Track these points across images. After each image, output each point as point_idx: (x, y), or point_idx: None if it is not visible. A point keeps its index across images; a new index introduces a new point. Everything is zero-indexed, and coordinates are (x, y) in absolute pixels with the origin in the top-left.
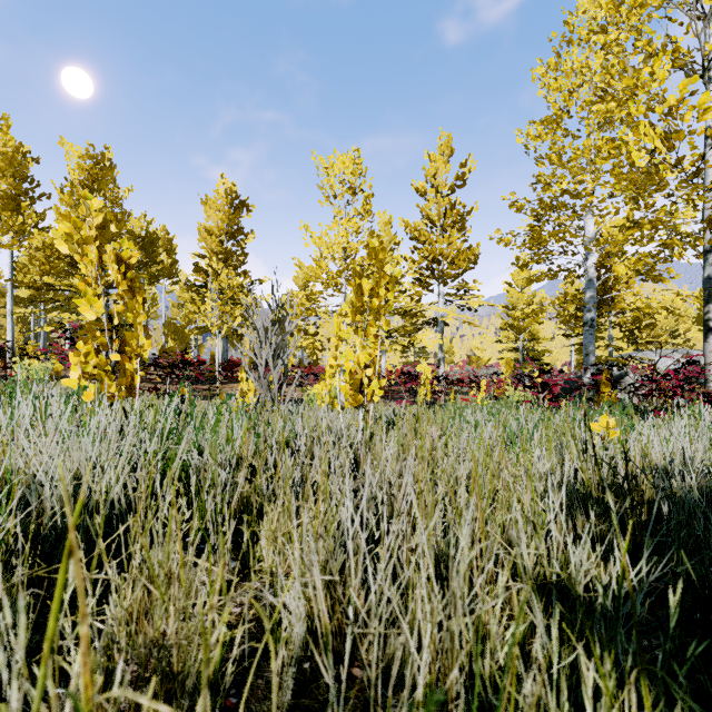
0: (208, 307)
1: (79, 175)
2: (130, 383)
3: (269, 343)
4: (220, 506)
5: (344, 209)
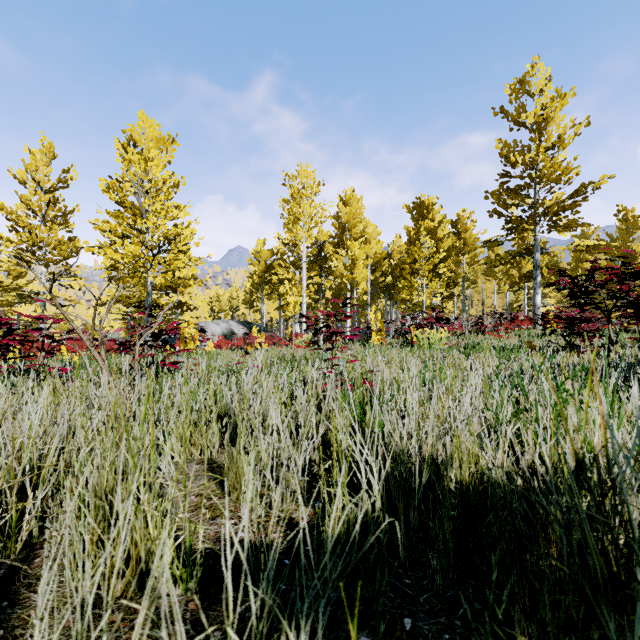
0: None
1: None
2: None
3: None
4: None
5: None
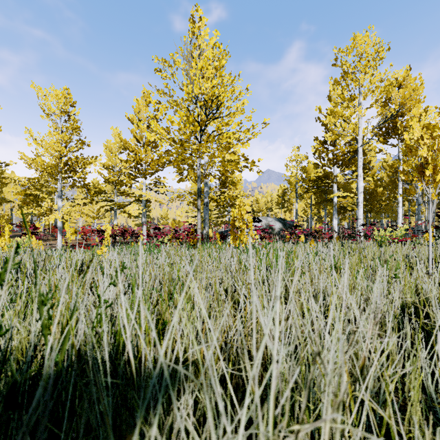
0: None
1: None
2: None
3: None
4: None
5: (60, 125)
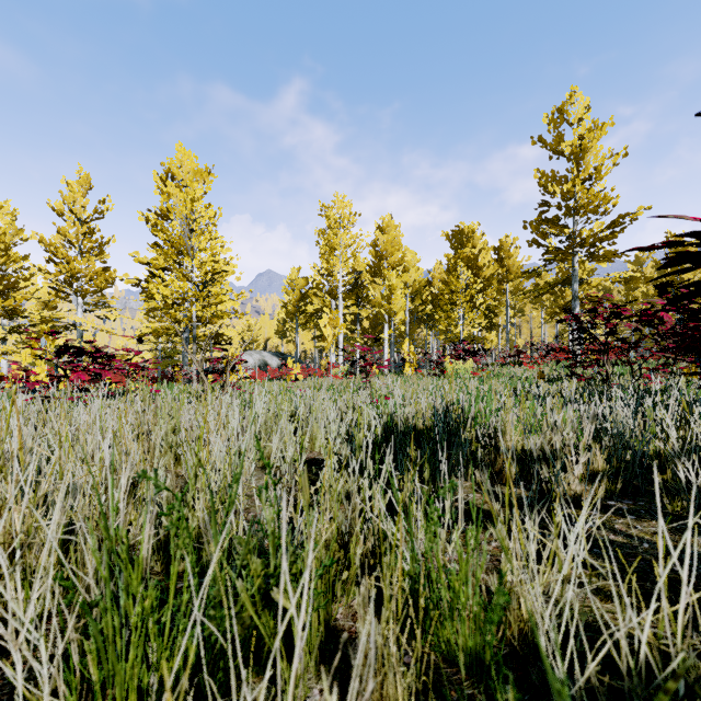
0: None
1: None
2: None
3: None
4: None
5: None
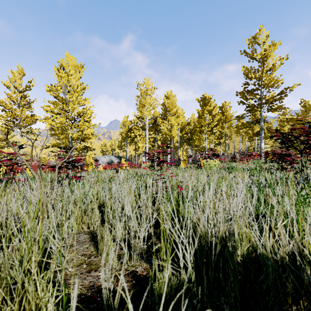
0: None
1: None
2: None
3: None
4: None
5: None
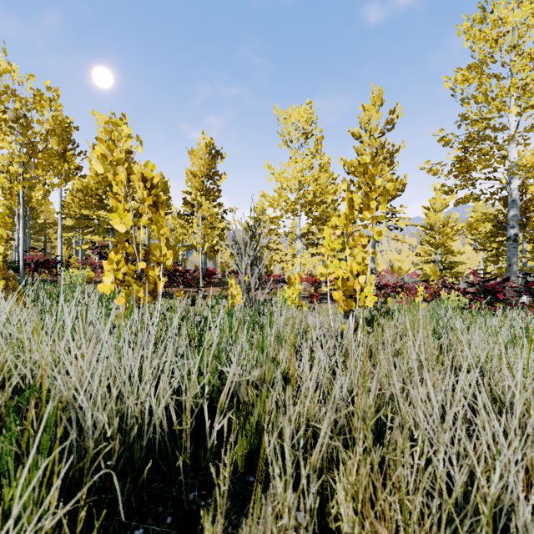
0: (194, 230)
1: (105, 136)
2: (153, 288)
3: (248, 255)
4: (292, 450)
5: (299, 150)
